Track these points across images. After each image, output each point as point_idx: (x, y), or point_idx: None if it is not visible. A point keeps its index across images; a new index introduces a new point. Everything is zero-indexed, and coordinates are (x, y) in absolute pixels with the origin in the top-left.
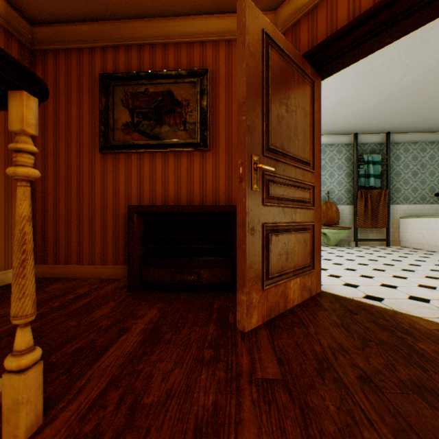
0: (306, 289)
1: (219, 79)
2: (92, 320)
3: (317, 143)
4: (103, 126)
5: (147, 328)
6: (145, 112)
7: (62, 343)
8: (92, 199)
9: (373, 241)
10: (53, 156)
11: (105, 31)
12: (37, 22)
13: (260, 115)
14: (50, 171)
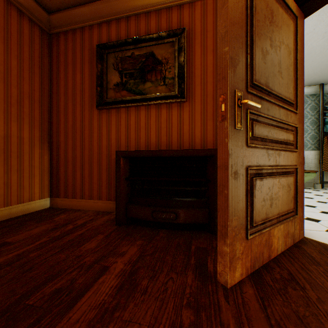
0: (289, 235)
1: (194, 36)
2: (79, 254)
3: (300, 82)
4: (99, 87)
5: (125, 269)
6: (131, 73)
7: (45, 280)
8: (91, 146)
9: None
10: (64, 114)
11: (100, 10)
12: (52, 11)
13: (243, 47)
14: (62, 125)
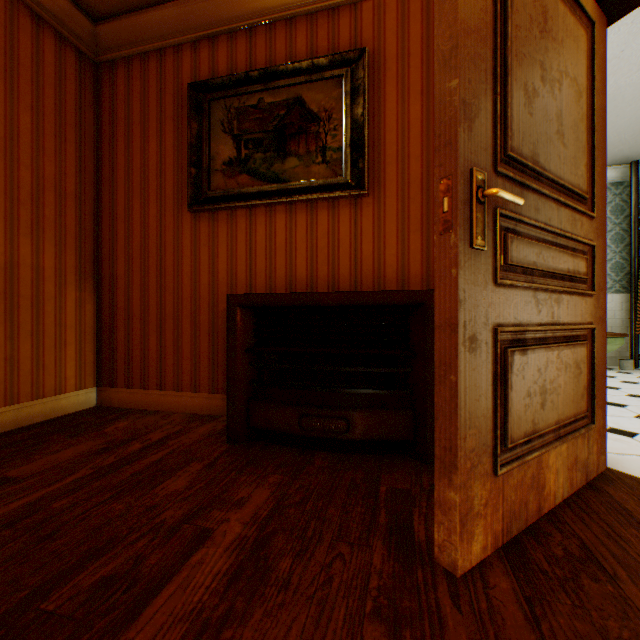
0: (578, 466)
1: (384, 66)
2: (153, 504)
3: (599, 156)
4: (193, 168)
5: (245, 536)
6: (257, 139)
7: (82, 558)
8: (178, 286)
9: None
10: (125, 221)
11: (197, 14)
12: (100, 16)
13: (488, 81)
14: (120, 244)
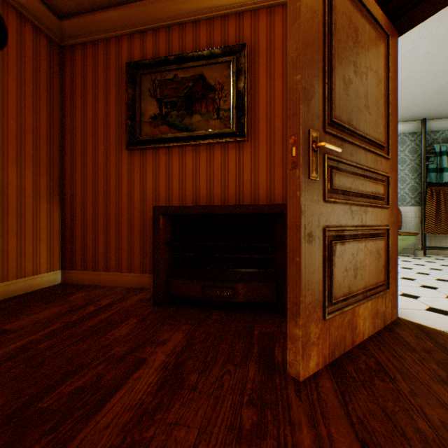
0: (378, 315)
1: (258, 55)
2: (106, 344)
3: (393, 119)
4: (129, 120)
5: (167, 361)
6: (173, 102)
7: (62, 377)
8: (118, 200)
9: (447, 249)
10: (81, 155)
11: (132, 16)
12: (64, 15)
13: (320, 75)
14: (78, 171)
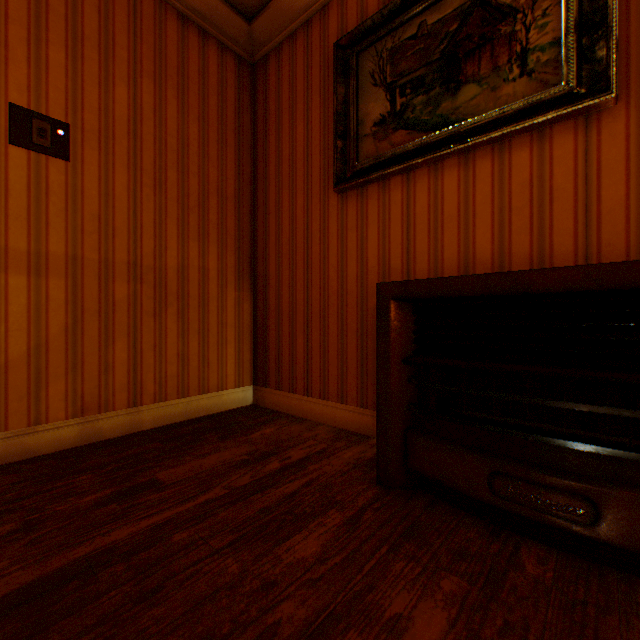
0: None
1: None
2: (270, 578)
3: None
4: (339, 141)
5: None
6: (416, 78)
7: None
8: (323, 280)
9: None
10: (275, 216)
11: None
12: (253, 13)
13: None
14: (271, 241)
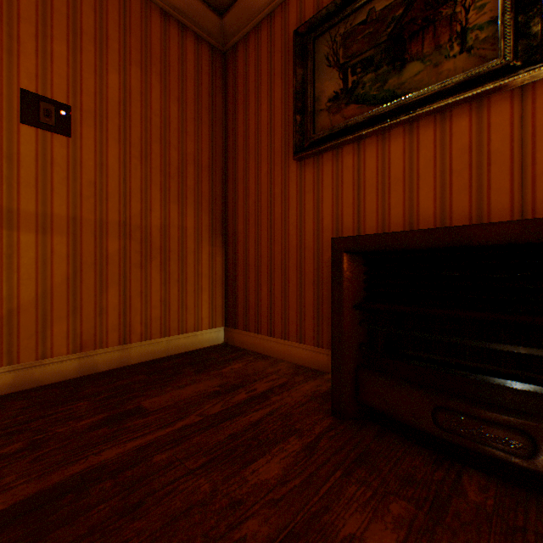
0: None
1: None
2: (237, 497)
3: None
4: (298, 115)
5: None
6: (366, 59)
7: None
8: (284, 236)
9: None
10: (243, 182)
11: None
12: (224, 8)
13: None
14: (239, 203)
